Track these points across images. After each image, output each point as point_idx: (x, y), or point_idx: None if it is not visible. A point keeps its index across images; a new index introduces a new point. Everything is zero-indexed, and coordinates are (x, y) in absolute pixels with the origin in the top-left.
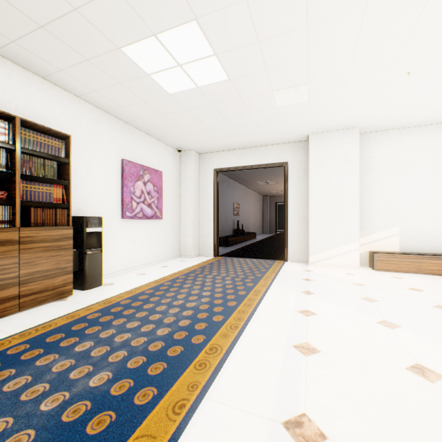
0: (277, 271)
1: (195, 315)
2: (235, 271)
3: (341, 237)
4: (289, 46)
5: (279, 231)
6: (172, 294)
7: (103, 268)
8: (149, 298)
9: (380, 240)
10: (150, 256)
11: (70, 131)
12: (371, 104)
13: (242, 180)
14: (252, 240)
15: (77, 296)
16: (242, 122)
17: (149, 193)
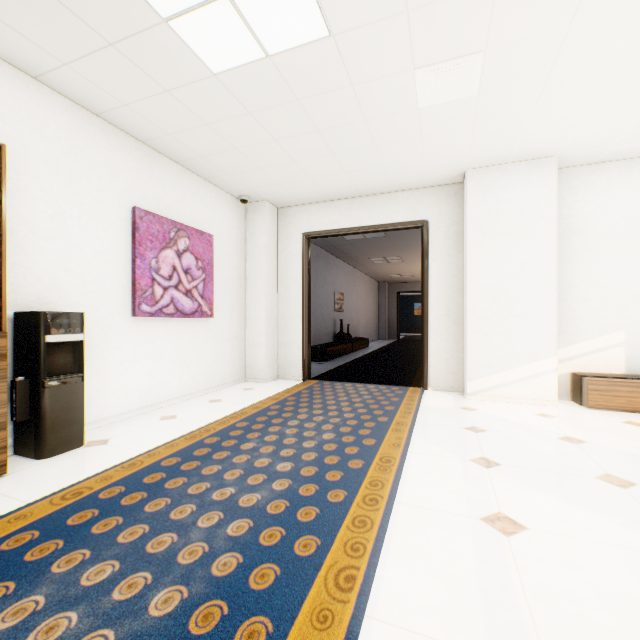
0: (414, 411)
1: (255, 537)
2: (339, 411)
3: (524, 348)
4: None
5: (402, 335)
6: (214, 469)
7: (93, 409)
8: (165, 480)
9: (591, 354)
10: (191, 382)
11: (18, 144)
12: (593, 104)
13: (347, 256)
14: (363, 350)
15: (16, 476)
16: (351, 143)
17: (188, 271)
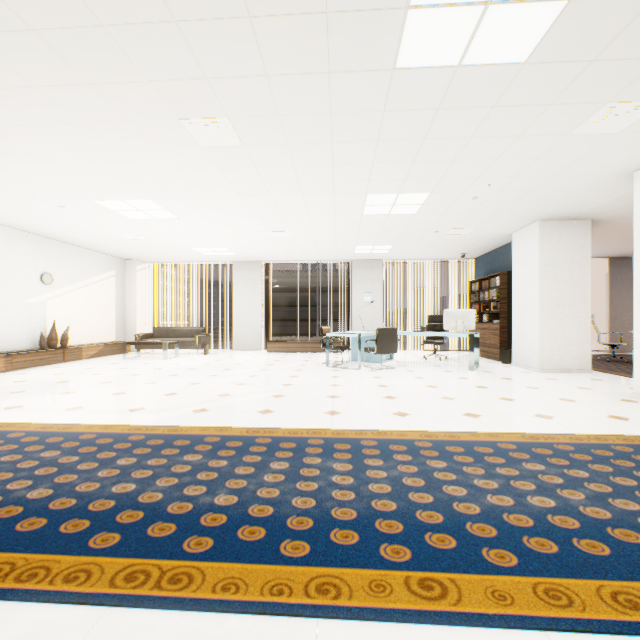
0: None
1: None
2: None
3: None
4: (2, 143)
5: None
6: None
7: None
8: None
9: None
10: None
11: None
12: None
13: None
14: None
15: None
16: None
17: None
